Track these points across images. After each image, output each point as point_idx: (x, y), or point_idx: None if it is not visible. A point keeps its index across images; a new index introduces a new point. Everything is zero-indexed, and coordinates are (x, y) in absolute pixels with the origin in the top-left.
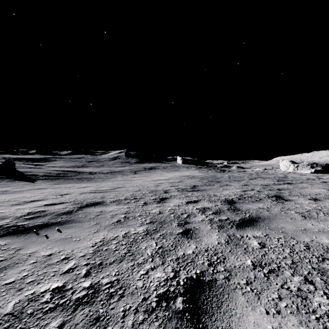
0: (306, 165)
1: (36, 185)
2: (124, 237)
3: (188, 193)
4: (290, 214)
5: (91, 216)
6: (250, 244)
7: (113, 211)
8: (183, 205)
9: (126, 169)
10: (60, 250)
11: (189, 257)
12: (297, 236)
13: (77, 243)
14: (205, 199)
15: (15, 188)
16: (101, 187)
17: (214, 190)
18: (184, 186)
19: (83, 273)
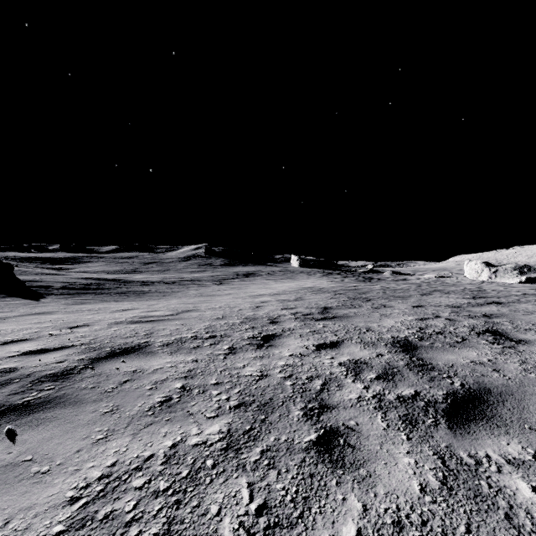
0: (510, 270)
1: (39, 305)
2: (166, 461)
3: (317, 324)
4: None
5: (109, 384)
6: (513, 494)
7: (162, 369)
8: (311, 354)
9: (206, 277)
10: None
11: None
12: None
13: (34, 488)
14: (353, 339)
15: None
16: (155, 310)
17: (364, 318)
18: (306, 309)
19: None
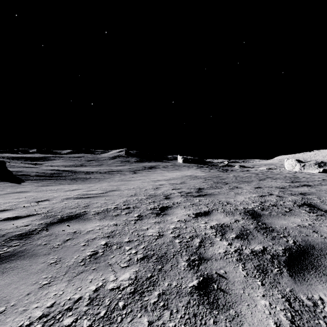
0: (313, 164)
1: (20, 187)
2: (90, 303)
3: (195, 199)
4: None
5: (56, 242)
6: None
7: (93, 231)
8: (191, 220)
9: (126, 169)
10: None
11: None
12: None
13: None
14: (219, 209)
15: None
16: (92, 190)
17: (224, 195)
18: (188, 189)
19: None
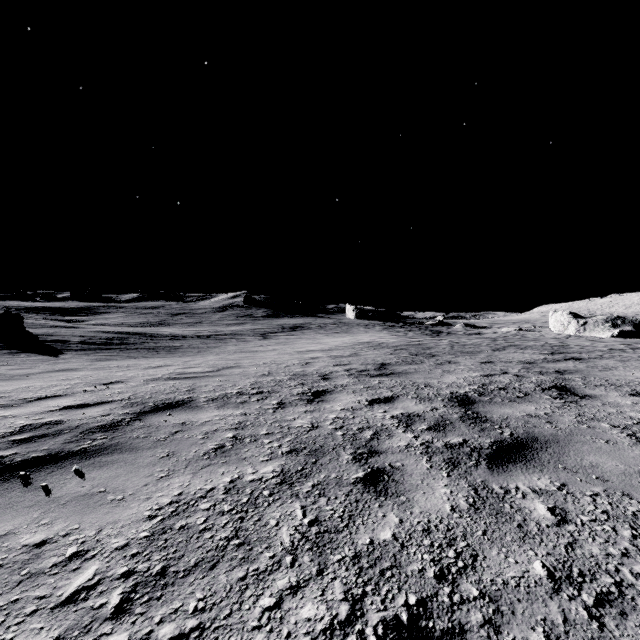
0: (601, 322)
1: (60, 362)
2: (227, 492)
3: (372, 380)
4: (602, 431)
5: (160, 434)
6: (530, 512)
7: (211, 422)
8: (363, 408)
9: (246, 330)
10: (70, 528)
11: (385, 553)
12: (636, 490)
13: (114, 510)
14: (409, 394)
15: (14, 370)
16: (192, 366)
17: (424, 375)
18: (362, 365)
19: (112, 605)
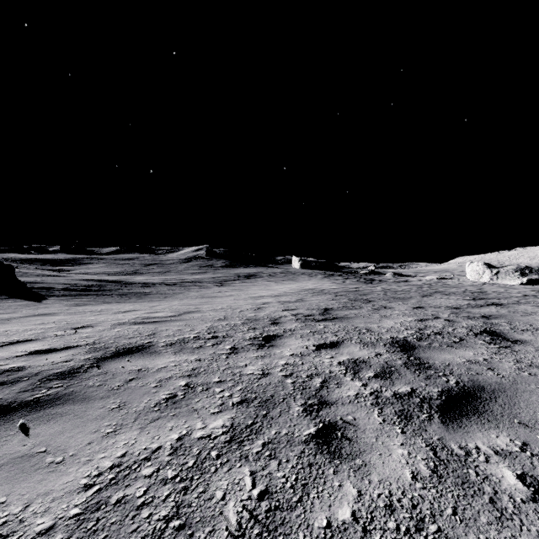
0: (512, 271)
1: (41, 307)
2: (173, 453)
3: (318, 325)
4: None
5: (115, 382)
6: (499, 481)
7: (166, 368)
8: (311, 353)
9: (207, 278)
10: None
11: None
12: None
13: (50, 476)
14: (353, 339)
15: None
16: (157, 311)
17: (364, 319)
18: (307, 310)
19: None
